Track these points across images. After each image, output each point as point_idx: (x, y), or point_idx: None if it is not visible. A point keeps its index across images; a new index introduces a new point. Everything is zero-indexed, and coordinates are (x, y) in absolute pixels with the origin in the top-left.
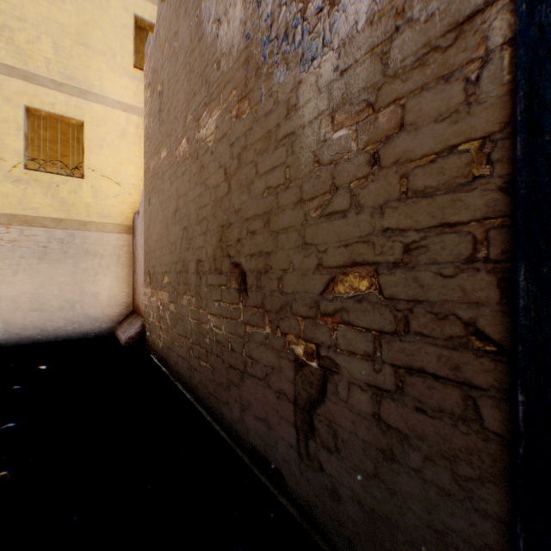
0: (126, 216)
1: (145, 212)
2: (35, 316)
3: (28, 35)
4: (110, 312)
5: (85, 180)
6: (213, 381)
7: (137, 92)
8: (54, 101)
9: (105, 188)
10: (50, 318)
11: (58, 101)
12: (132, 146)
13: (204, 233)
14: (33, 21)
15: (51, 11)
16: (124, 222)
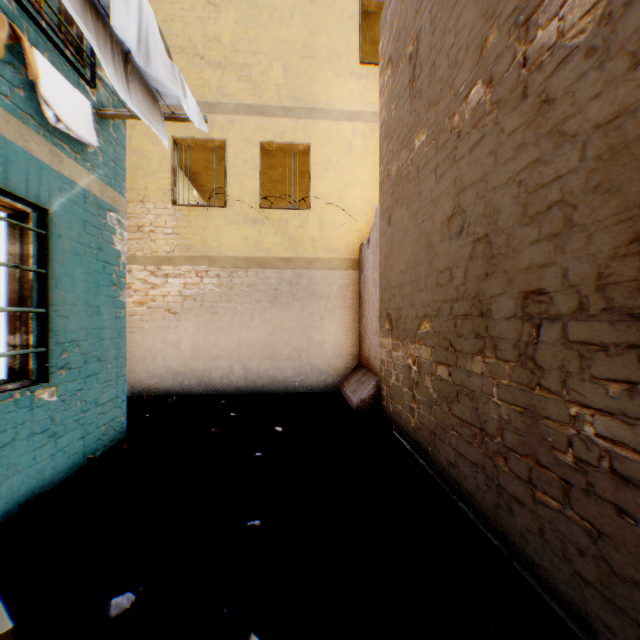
0: (351, 248)
1: (382, 236)
2: (267, 364)
3: (261, 67)
4: (335, 363)
5: (310, 211)
6: (593, 557)
7: (363, 94)
8: (283, 129)
9: (330, 217)
10: (279, 367)
11: (286, 128)
12: (357, 162)
13: (551, 236)
14: (265, 50)
15: (280, 33)
16: (349, 256)
